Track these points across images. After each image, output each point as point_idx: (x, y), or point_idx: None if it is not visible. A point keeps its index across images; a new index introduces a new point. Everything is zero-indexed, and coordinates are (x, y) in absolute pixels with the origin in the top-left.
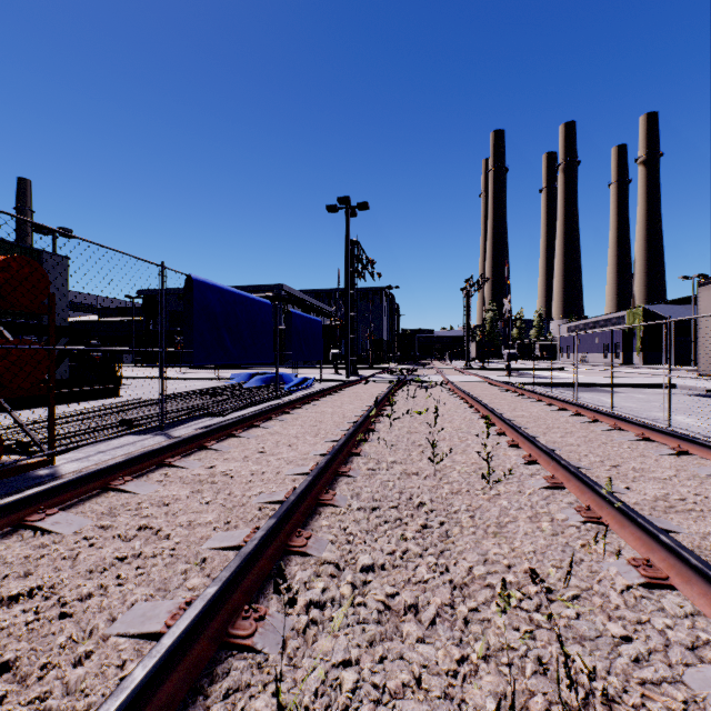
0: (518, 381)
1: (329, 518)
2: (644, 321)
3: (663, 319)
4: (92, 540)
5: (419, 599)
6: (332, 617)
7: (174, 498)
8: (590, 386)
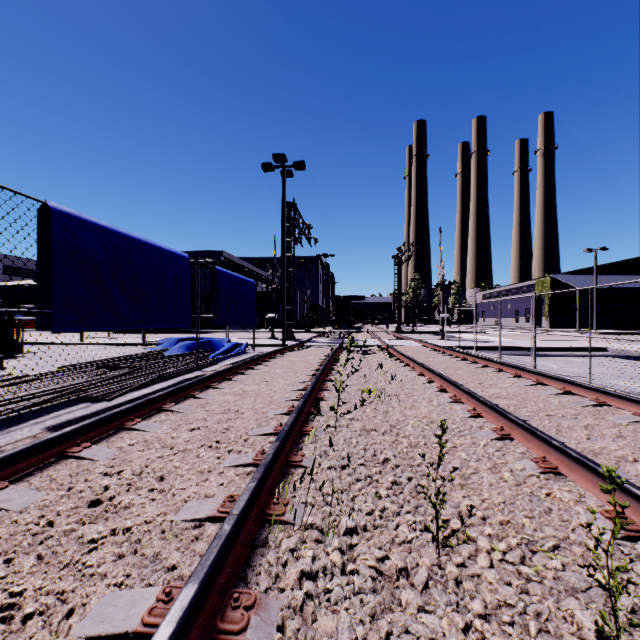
0: (456, 345)
1: None
2: (552, 289)
3: (567, 287)
4: None
5: None
6: None
7: None
8: (526, 349)
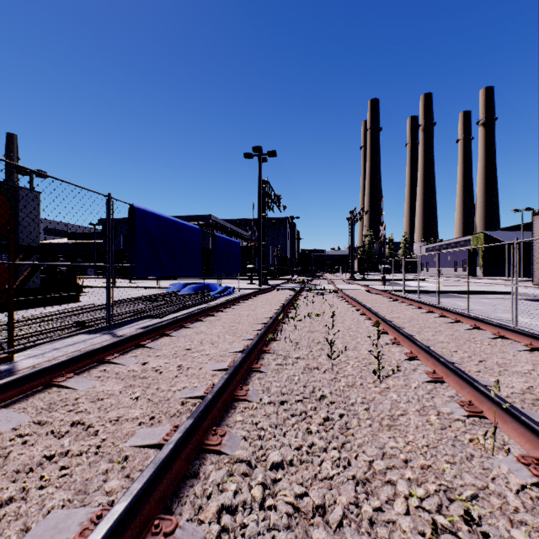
0: (391, 289)
1: (242, 413)
2: (485, 243)
3: (499, 242)
4: (26, 437)
5: (326, 499)
6: (243, 525)
7: (108, 393)
8: (447, 292)
